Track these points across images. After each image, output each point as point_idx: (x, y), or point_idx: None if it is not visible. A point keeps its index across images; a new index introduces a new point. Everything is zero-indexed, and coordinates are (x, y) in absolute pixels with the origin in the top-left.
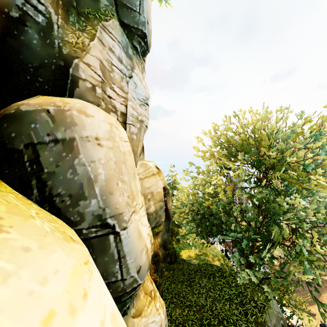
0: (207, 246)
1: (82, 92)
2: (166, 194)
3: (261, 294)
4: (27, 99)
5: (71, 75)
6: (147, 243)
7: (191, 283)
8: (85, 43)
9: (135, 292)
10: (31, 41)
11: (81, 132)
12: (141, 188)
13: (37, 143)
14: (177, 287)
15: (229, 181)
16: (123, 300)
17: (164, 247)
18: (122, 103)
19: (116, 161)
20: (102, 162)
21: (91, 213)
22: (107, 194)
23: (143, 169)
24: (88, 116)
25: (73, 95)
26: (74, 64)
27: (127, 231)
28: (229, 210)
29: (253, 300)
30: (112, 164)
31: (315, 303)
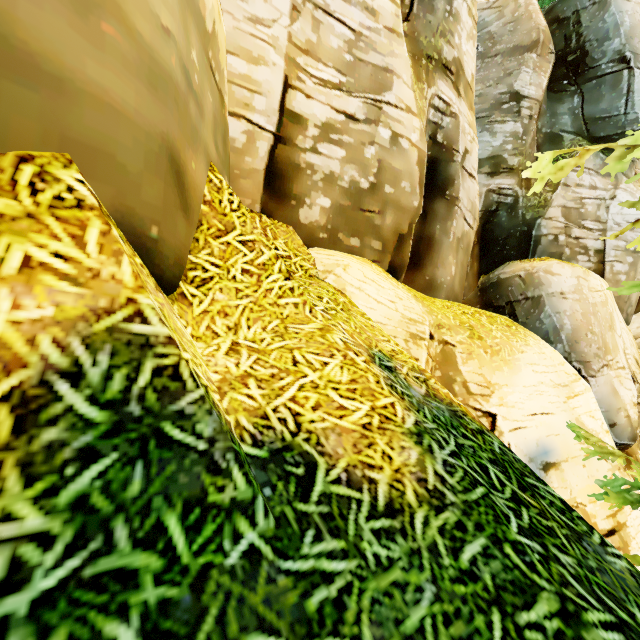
0: None
1: (544, 248)
2: None
3: None
4: (501, 268)
5: (534, 236)
6: (630, 410)
7: None
8: (546, 199)
9: None
10: (501, 220)
11: (547, 289)
12: None
13: (513, 301)
14: None
15: None
16: None
17: None
18: (596, 238)
19: (582, 313)
20: (567, 314)
21: None
22: (572, 342)
23: None
24: (553, 274)
25: (535, 253)
26: (537, 225)
27: (596, 380)
28: None
29: None
30: (578, 316)
31: None
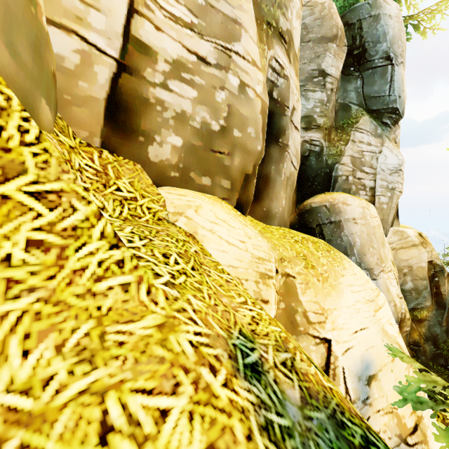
0: None
1: (340, 185)
2: (437, 272)
3: None
4: (312, 198)
5: (333, 176)
6: (396, 301)
7: None
8: (341, 150)
9: None
10: (311, 163)
11: (344, 216)
12: (394, 260)
13: (321, 224)
14: None
15: None
16: None
17: (433, 343)
18: (370, 179)
19: (367, 233)
20: (358, 234)
21: None
22: (361, 255)
23: (397, 237)
24: (348, 205)
25: (334, 188)
26: (335, 168)
27: (377, 282)
28: None
29: None
30: (364, 236)
31: None
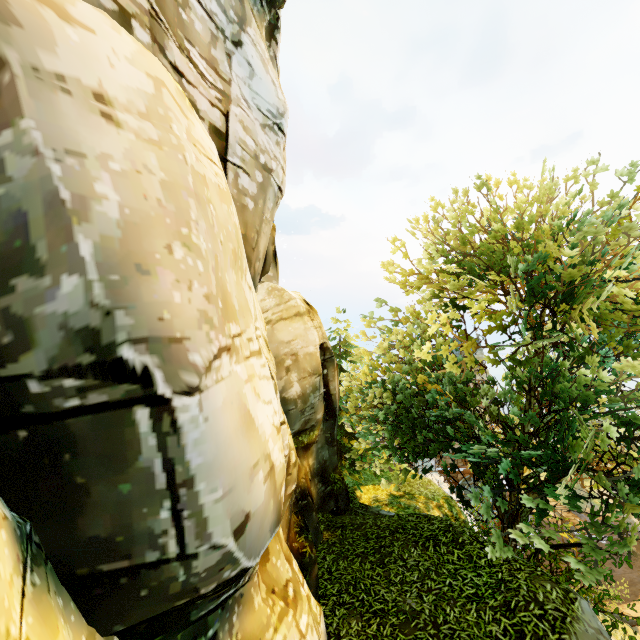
0: (414, 476)
1: None
2: (326, 361)
3: (553, 585)
4: None
5: None
6: (273, 452)
7: (385, 558)
8: None
9: (235, 591)
10: None
11: (35, 51)
12: (269, 343)
13: None
14: (352, 568)
15: (463, 337)
16: (195, 617)
17: (322, 478)
18: (214, 103)
19: (167, 181)
20: (114, 167)
21: (59, 321)
22: (125, 270)
23: (274, 300)
24: (71, 21)
25: None
26: None
27: (203, 401)
28: (467, 394)
29: (535, 600)
30: (151, 186)
31: (634, 597)
